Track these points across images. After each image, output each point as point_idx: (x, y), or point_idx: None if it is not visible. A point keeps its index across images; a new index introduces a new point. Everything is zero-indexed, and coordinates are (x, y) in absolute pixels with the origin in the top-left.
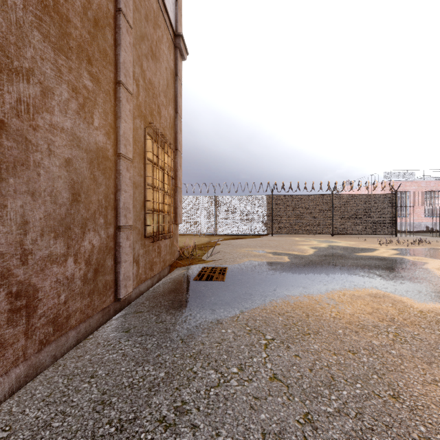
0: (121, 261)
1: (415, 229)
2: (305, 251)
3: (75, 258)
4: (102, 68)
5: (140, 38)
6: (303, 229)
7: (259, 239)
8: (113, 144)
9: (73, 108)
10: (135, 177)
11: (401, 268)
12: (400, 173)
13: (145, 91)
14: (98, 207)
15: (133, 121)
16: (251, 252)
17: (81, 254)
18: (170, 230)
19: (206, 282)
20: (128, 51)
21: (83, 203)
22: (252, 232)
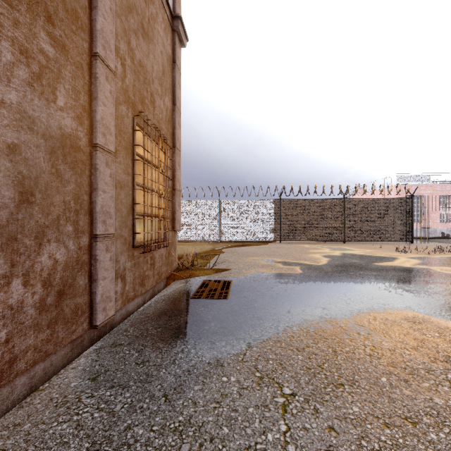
0: (97, 279)
1: (430, 235)
2: (318, 260)
3: (26, 278)
4: (71, 33)
5: (127, 9)
6: (313, 236)
7: (266, 246)
8: (87, 132)
9: (22, 77)
10: (119, 175)
11: (432, 282)
12: (414, 176)
13: (134, 74)
14: (64, 211)
15: (117, 107)
16: (258, 262)
17: (35, 272)
18: (167, 238)
19: (206, 300)
20: (108, 18)
21: (39, 206)
22: (259, 238)
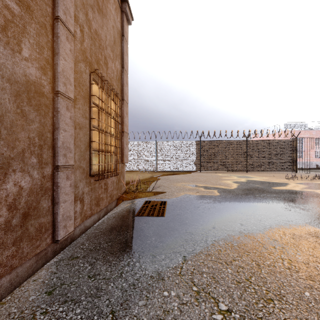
0: (59, 202)
1: (308, 166)
2: (230, 185)
3: None
4: None
5: None
6: (224, 167)
7: (190, 175)
8: (50, 81)
9: None
10: (78, 118)
11: None
12: (296, 124)
13: (90, 40)
14: (29, 146)
15: (77, 64)
16: (185, 186)
17: (1, 198)
18: (117, 168)
19: (147, 217)
20: None
21: (4, 140)
22: (185, 169)
